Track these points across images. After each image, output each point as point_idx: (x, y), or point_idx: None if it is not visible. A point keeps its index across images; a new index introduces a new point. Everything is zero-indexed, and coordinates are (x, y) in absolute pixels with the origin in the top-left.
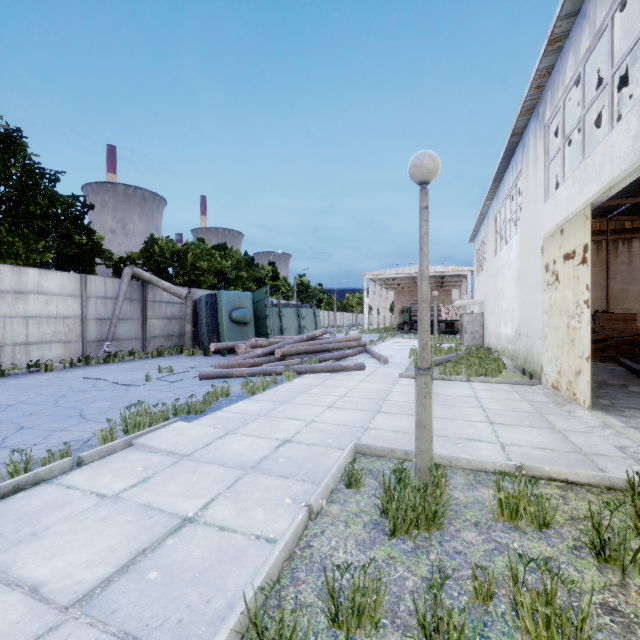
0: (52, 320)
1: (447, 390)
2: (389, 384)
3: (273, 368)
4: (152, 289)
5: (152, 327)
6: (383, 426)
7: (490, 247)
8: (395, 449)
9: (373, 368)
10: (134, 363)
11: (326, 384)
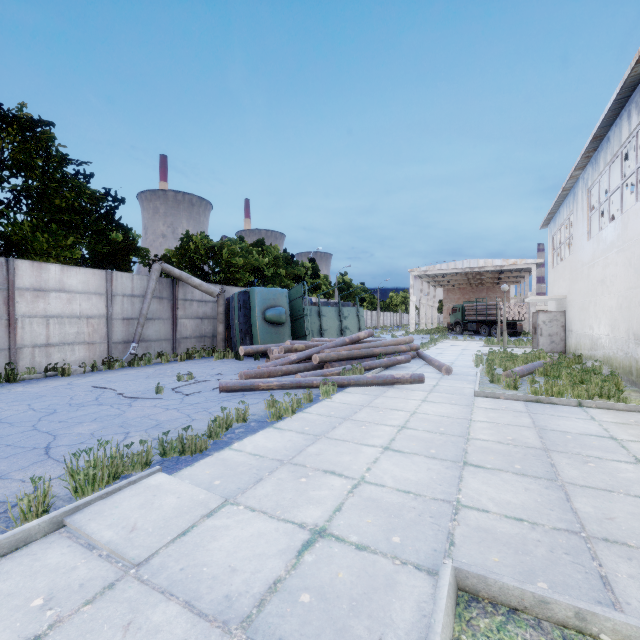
0: (75, 320)
1: (556, 422)
2: (464, 407)
3: (308, 379)
4: (183, 287)
5: (183, 327)
6: (485, 501)
7: (579, 229)
8: (550, 601)
9: (433, 380)
10: (159, 367)
11: (376, 404)
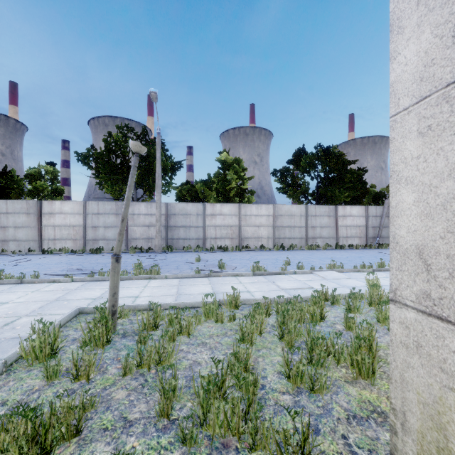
0: (354, 227)
1: None
2: None
3: None
4: None
5: None
6: None
7: None
8: None
9: None
10: None
11: None
